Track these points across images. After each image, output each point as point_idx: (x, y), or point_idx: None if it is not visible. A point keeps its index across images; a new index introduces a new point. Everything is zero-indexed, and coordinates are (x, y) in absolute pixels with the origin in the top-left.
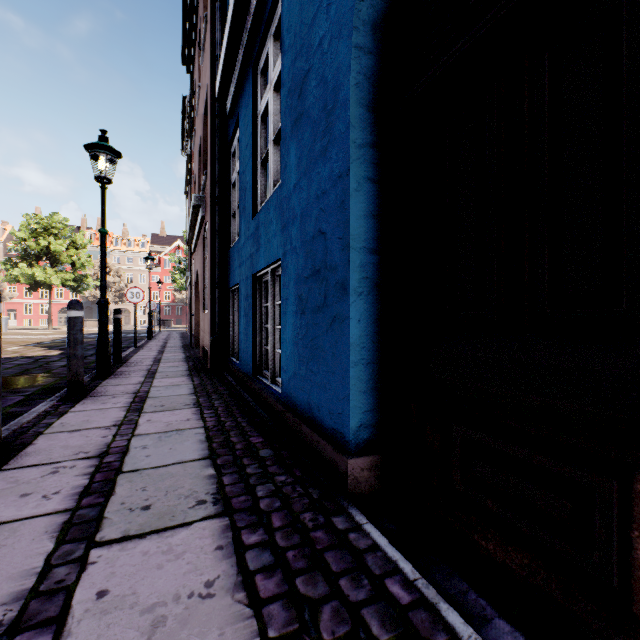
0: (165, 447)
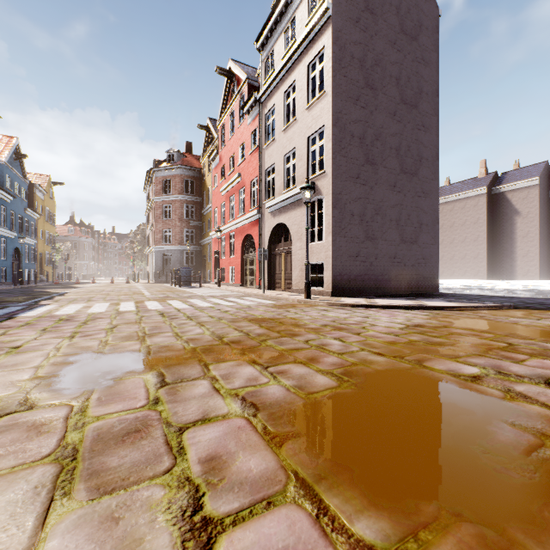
0: None
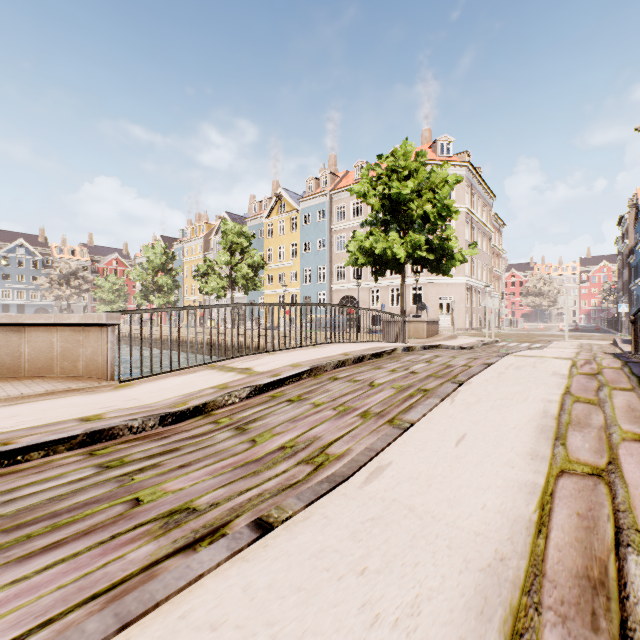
0: None
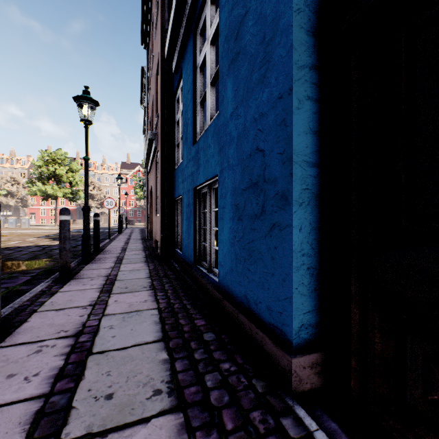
0: (127, 328)
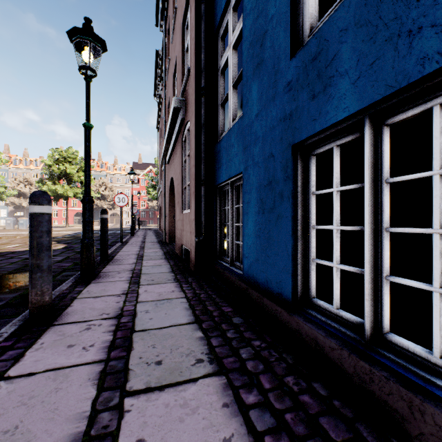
0: None
